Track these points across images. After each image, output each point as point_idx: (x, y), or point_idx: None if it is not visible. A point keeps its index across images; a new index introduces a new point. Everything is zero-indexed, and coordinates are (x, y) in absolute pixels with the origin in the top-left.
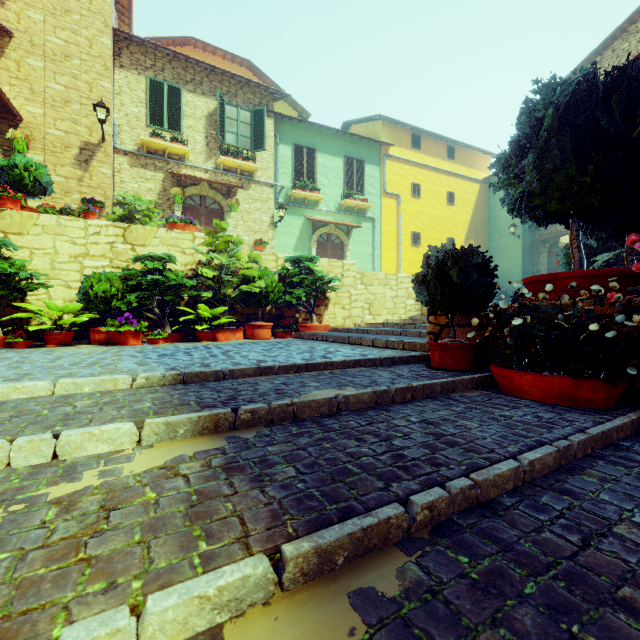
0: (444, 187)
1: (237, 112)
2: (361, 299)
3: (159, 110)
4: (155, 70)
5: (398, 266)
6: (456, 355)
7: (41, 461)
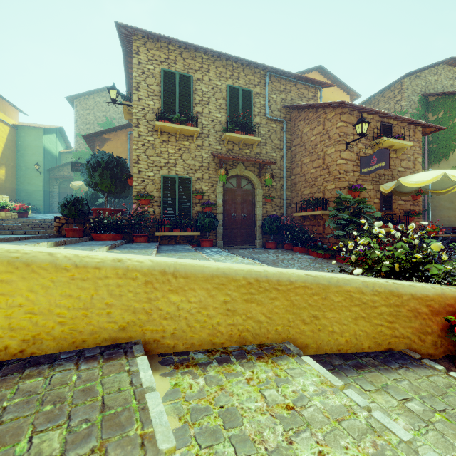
0: None
1: None
2: None
3: None
4: None
5: None
6: (79, 232)
7: None
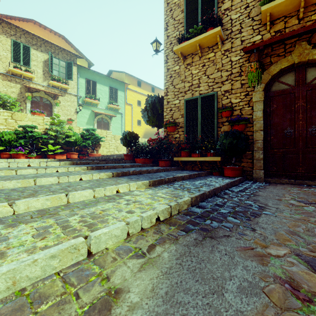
0: None
1: (59, 61)
2: (113, 145)
3: (18, 55)
4: (16, 36)
5: None
6: (129, 157)
7: (45, 166)
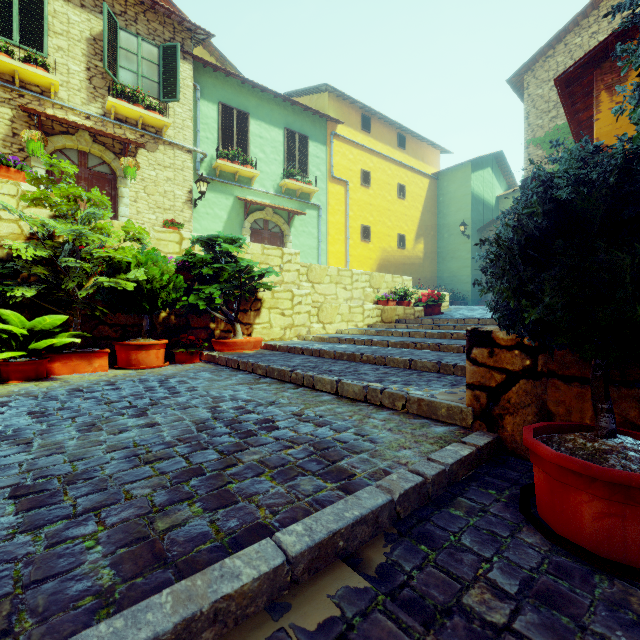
0: (395, 178)
1: (137, 43)
2: (307, 301)
3: (4, 12)
4: None
5: (346, 263)
6: None
7: None
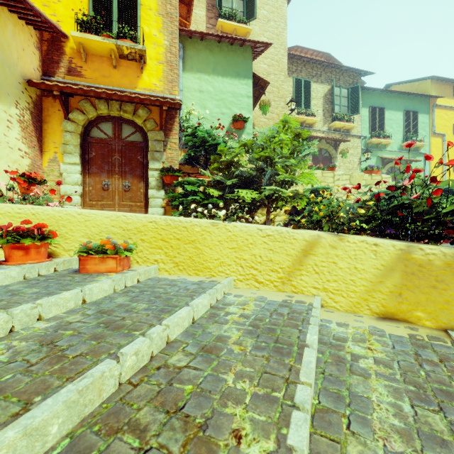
0: None
1: (340, 90)
2: None
3: (299, 97)
4: (297, 72)
5: None
6: None
7: None
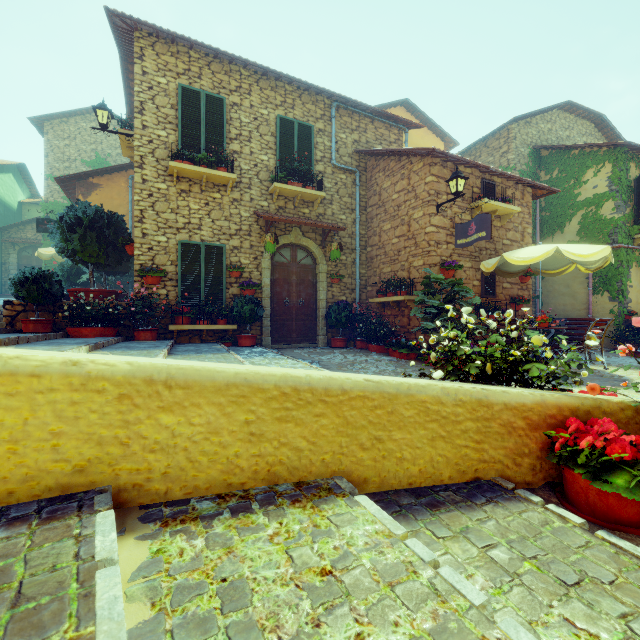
0: None
1: None
2: None
3: None
4: None
5: None
6: (45, 325)
7: None
